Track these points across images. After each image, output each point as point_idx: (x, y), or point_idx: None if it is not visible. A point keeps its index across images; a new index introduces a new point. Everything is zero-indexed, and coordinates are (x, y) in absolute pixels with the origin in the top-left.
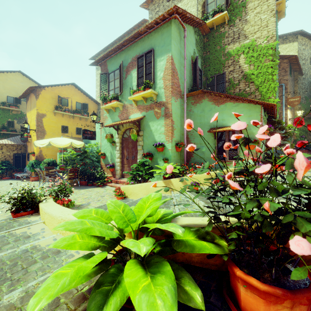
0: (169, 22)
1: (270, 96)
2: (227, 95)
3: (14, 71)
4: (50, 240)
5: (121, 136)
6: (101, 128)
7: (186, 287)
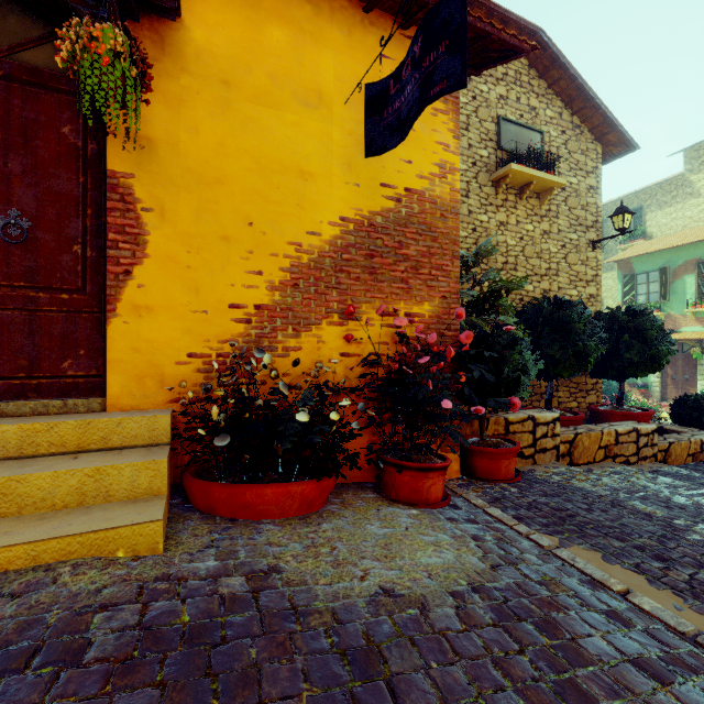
0: None
1: None
2: None
3: None
4: None
5: None
6: None
7: None
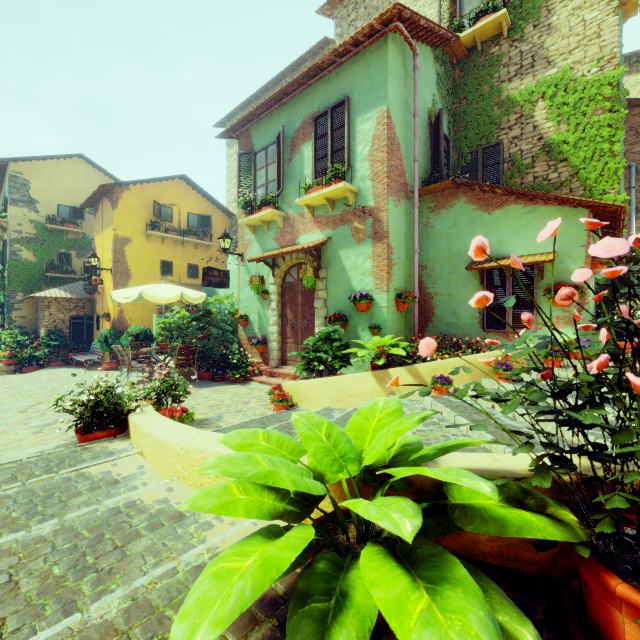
0: (382, 40)
1: (607, 189)
2: (509, 188)
3: (72, 156)
4: (160, 491)
5: (280, 280)
6: (240, 263)
7: (499, 616)
